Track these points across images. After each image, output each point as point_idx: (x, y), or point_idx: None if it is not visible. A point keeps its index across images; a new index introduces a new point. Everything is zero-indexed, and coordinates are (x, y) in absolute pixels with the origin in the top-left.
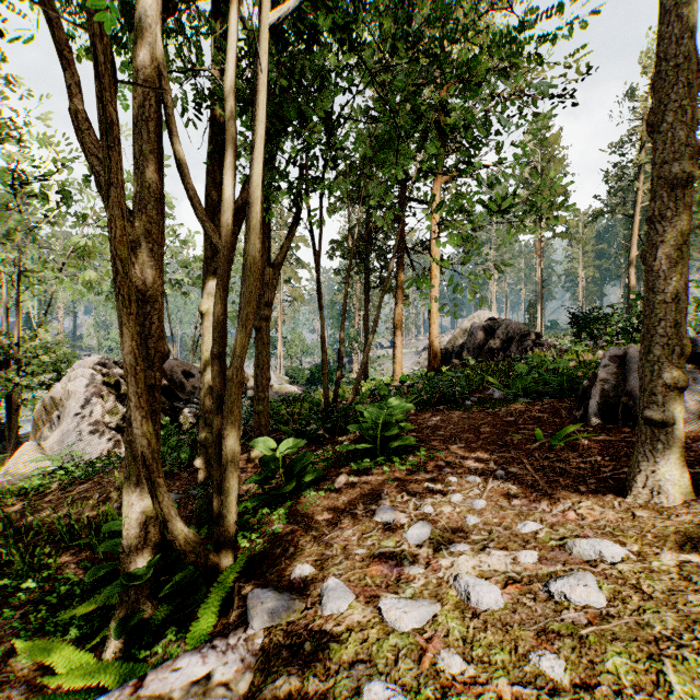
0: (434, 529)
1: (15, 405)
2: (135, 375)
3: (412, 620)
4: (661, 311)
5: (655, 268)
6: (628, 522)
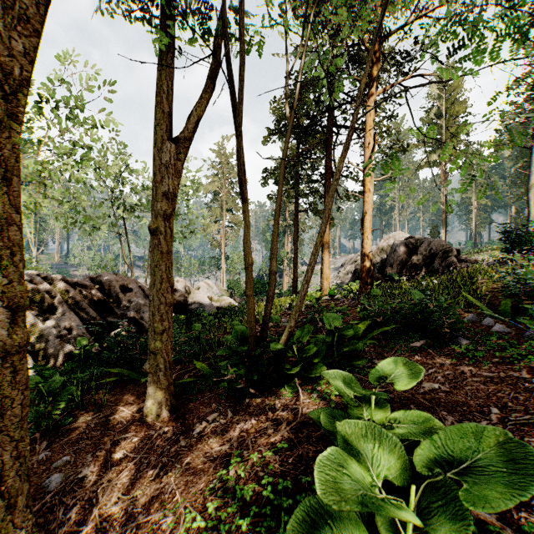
0: None
1: None
2: None
3: None
4: None
5: None
6: None
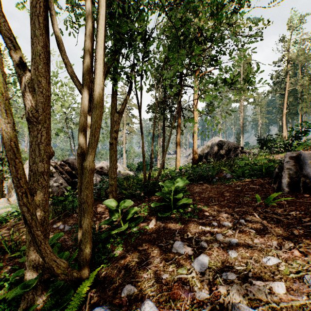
0: (210, 260)
1: (1, 180)
2: (15, 165)
3: None
4: None
5: None
6: None
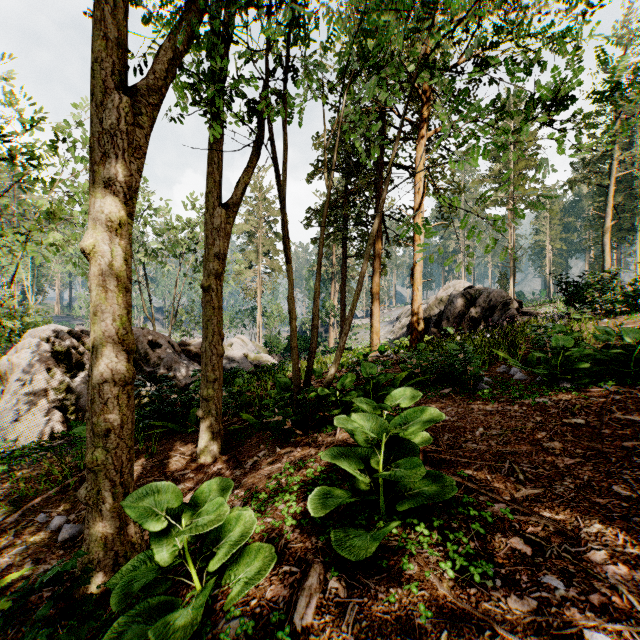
0: None
1: None
2: None
3: None
4: None
5: None
6: None
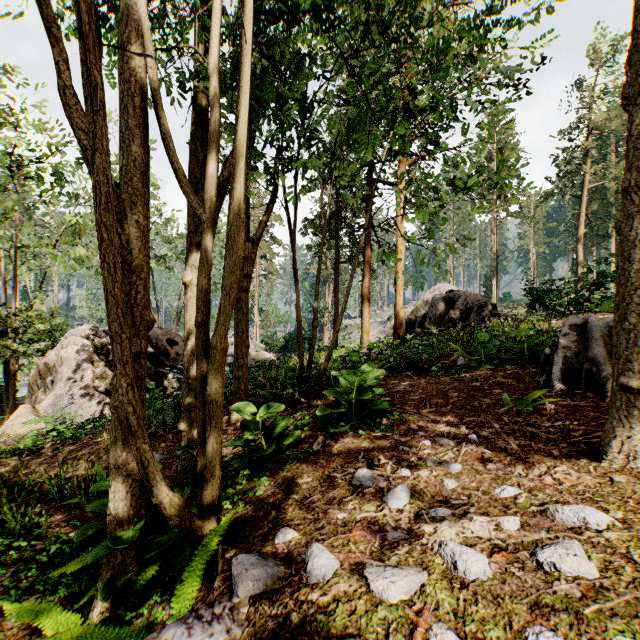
0: (413, 494)
1: (13, 370)
2: (120, 343)
3: (400, 591)
4: (636, 280)
5: (630, 238)
6: (606, 487)
